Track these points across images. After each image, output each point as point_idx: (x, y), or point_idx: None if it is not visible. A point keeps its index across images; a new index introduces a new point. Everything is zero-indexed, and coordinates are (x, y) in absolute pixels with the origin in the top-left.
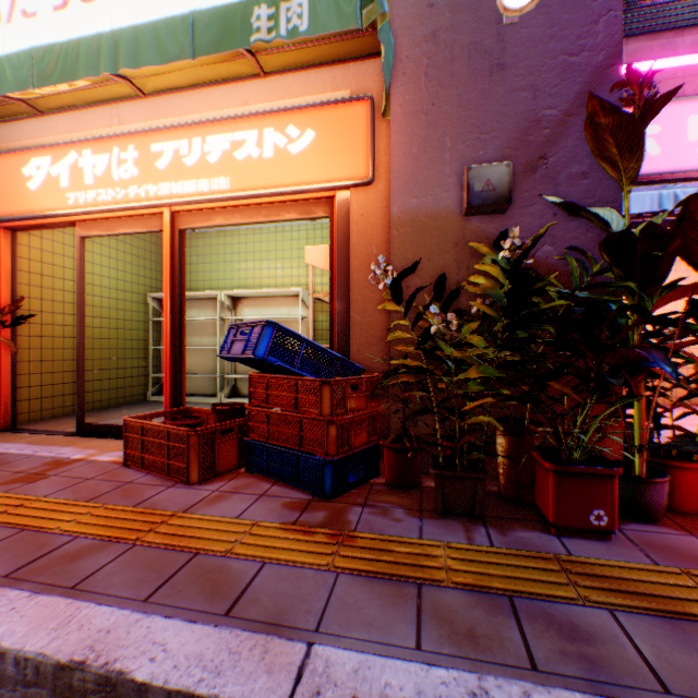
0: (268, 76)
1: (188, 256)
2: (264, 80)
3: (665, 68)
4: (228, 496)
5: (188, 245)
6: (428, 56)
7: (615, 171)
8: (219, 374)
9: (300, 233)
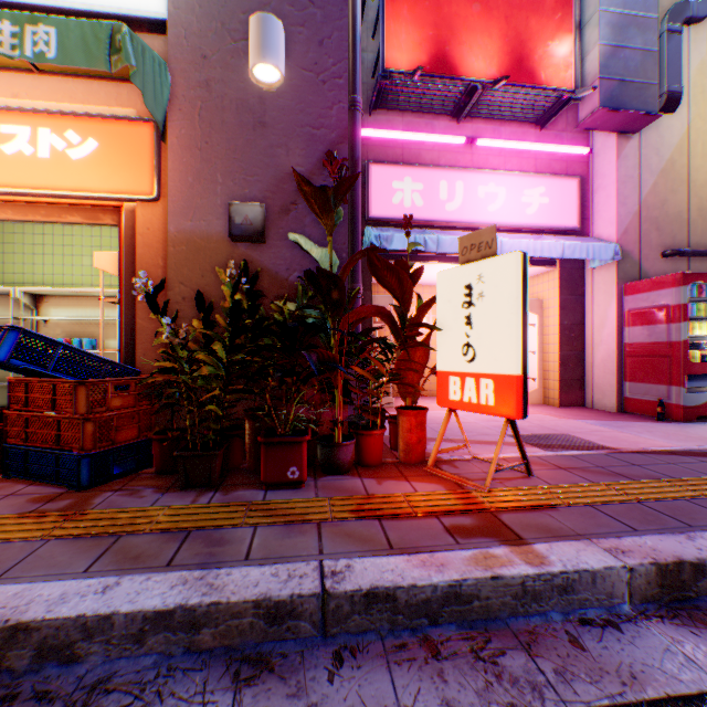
0: (45, 75)
1: None
2: (40, 76)
3: (428, 141)
4: None
5: None
6: (203, 100)
7: (324, 225)
8: None
9: None
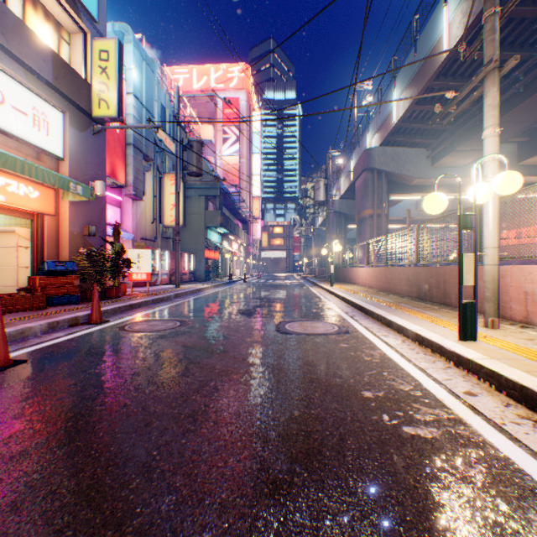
0: None
1: None
2: None
3: None
4: (64, 307)
5: None
6: None
7: (116, 237)
8: None
9: None
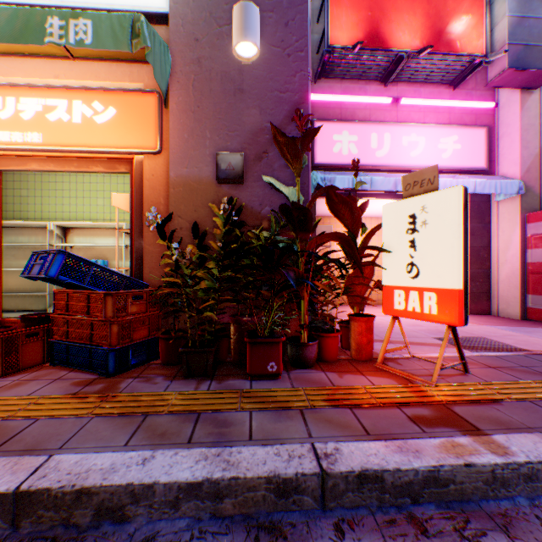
0: (78, 60)
1: (18, 189)
2: (74, 62)
3: (361, 102)
4: (26, 383)
5: (18, 180)
6: (195, 73)
7: (292, 168)
8: (49, 292)
9: (126, 179)
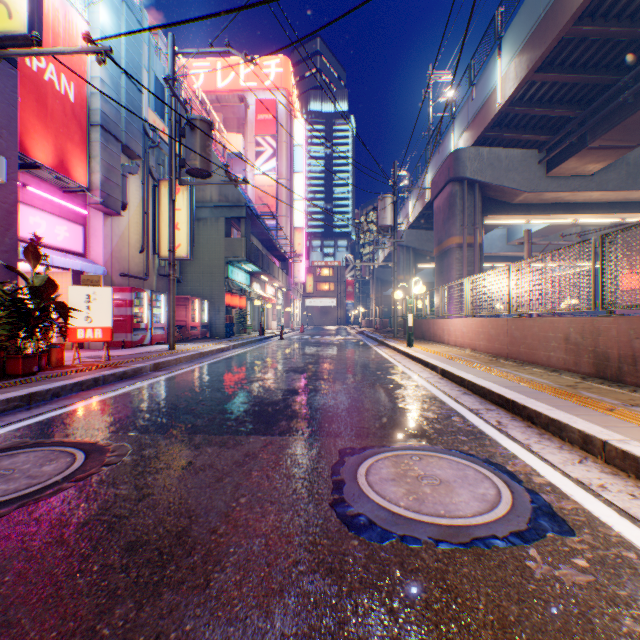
0: None
1: None
2: None
3: None
4: None
5: None
6: None
7: (31, 262)
8: None
9: None
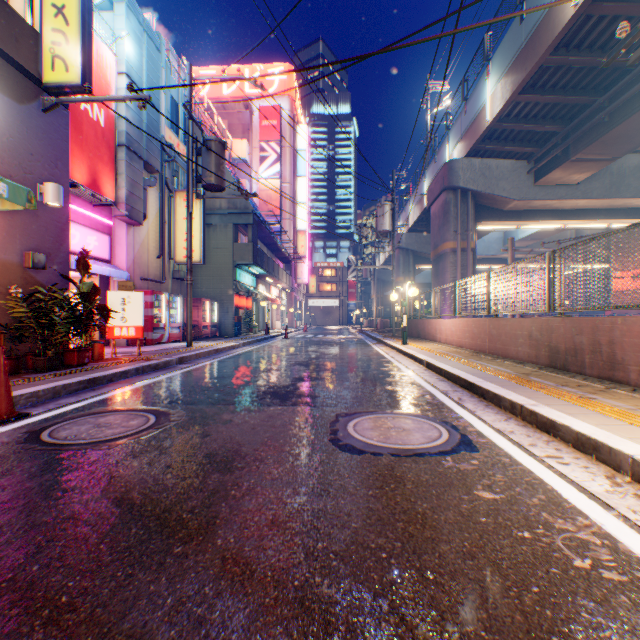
0: None
1: None
2: None
3: None
4: None
5: None
6: None
7: (82, 272)
8: None
9: None
